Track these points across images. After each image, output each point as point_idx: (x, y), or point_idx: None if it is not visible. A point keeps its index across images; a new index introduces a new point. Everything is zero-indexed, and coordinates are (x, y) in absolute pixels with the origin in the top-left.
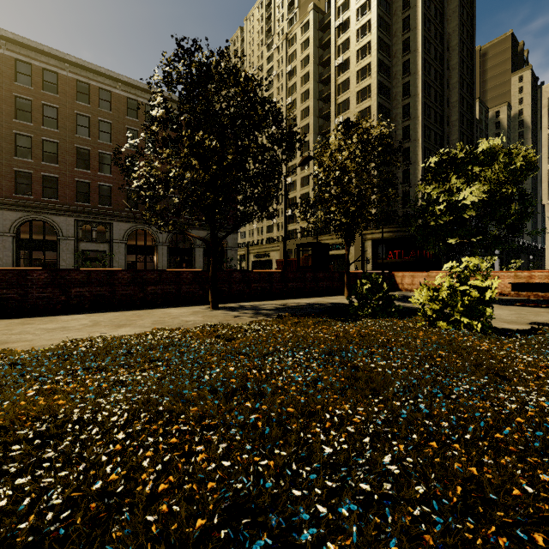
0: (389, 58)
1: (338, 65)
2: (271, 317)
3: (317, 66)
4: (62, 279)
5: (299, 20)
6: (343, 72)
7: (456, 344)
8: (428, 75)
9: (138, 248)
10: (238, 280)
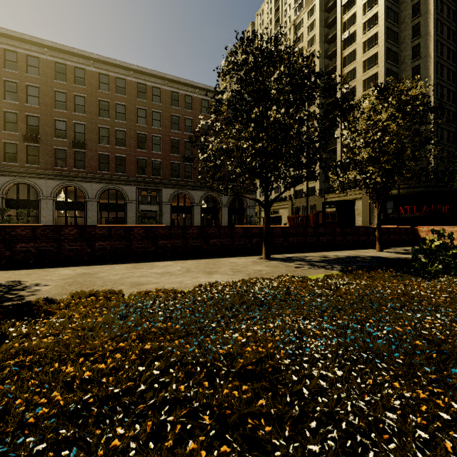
0: (397, 25)
1: (344, 40)
2: (331, 269)
3: (323, 44)
4: (152, 233)
5: (306, 6)
6: (349, 45)
7: None
8: (440, 34)
9: (179, 208)
10: (278, 234)
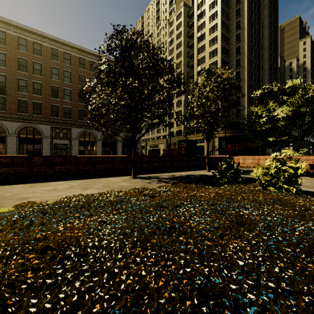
0: (228, 33)
1: (198, 37)
2: (169, 183)
3: (186, 38)
4: (50, 161)
5: (176, 11)
6: (201, 41)
7: (284, 201)
8: (251, 42)
9: (85, 142)
10: (146, 161)
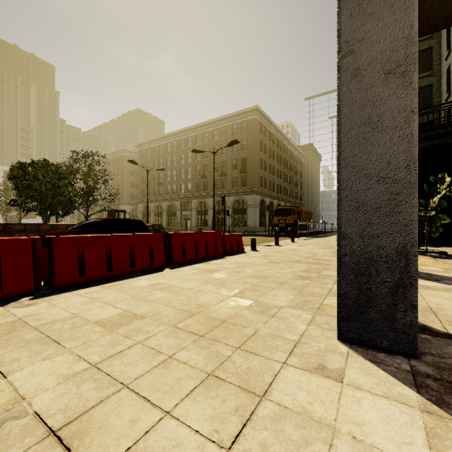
0: None
1: None
2: None
3: None
4: None
5: None
6: None
7: None
8: None
9: (202, 212)
10: None
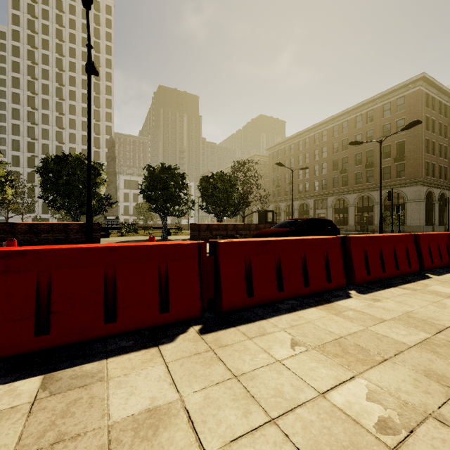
0: None
1: None
2: None
3: None
4: None
5: None
6: None
7: None
8: None
9: (339, 210)
10: None
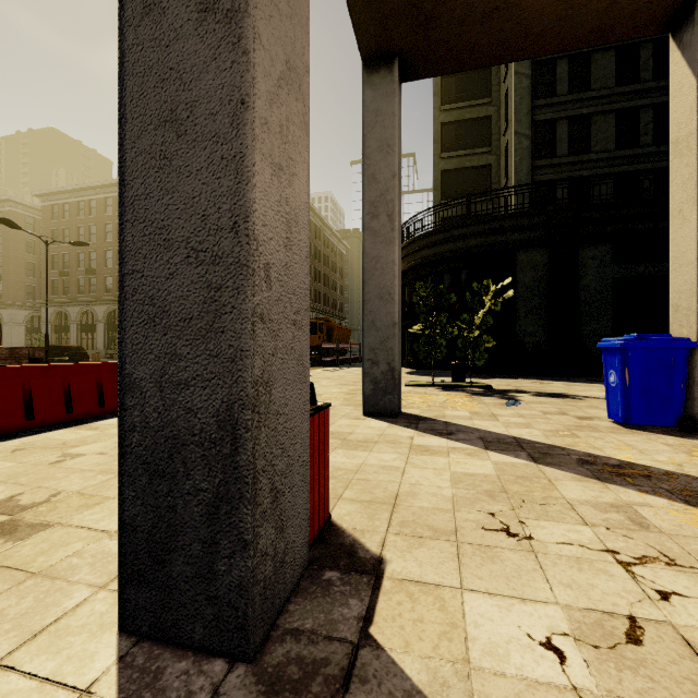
0: None
1: None
2: None
3: None
4: None
5: None
6: None
7: None
8: None
9: None
10: None
